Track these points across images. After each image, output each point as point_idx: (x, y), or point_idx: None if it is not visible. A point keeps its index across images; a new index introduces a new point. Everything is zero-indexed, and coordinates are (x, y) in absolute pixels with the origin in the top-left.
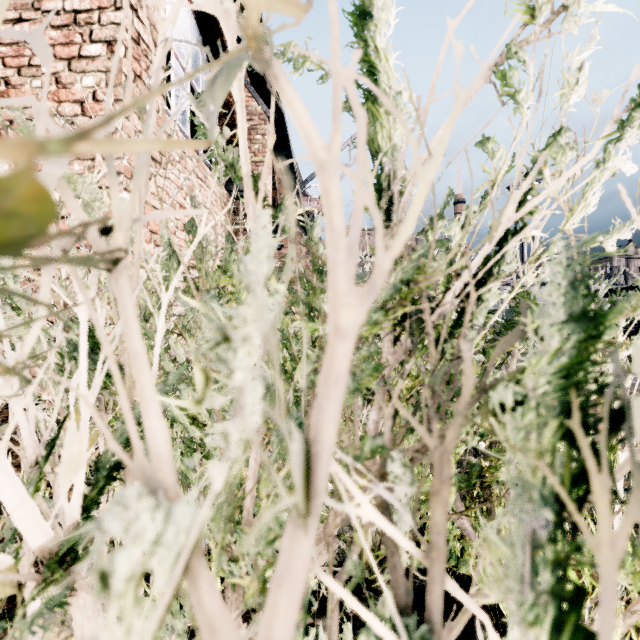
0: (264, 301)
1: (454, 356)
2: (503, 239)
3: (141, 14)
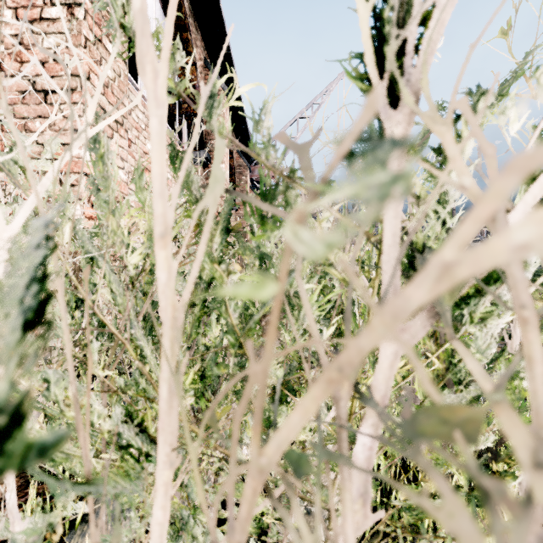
0: None
1: None
2: None
3: None
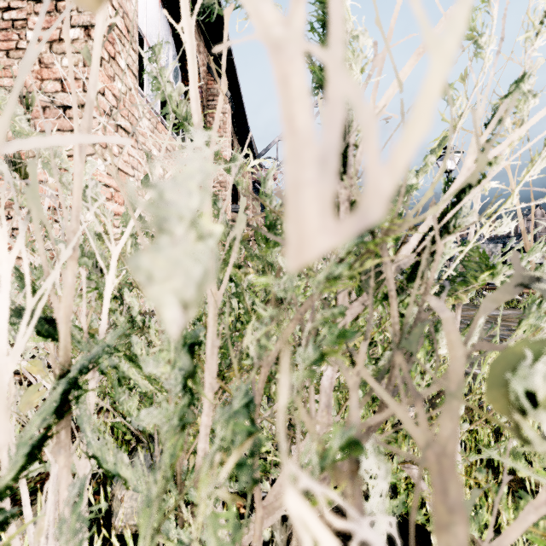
0: (189, 247)
1: (418, 313)
2: (461, 191)
3: (115, 3)
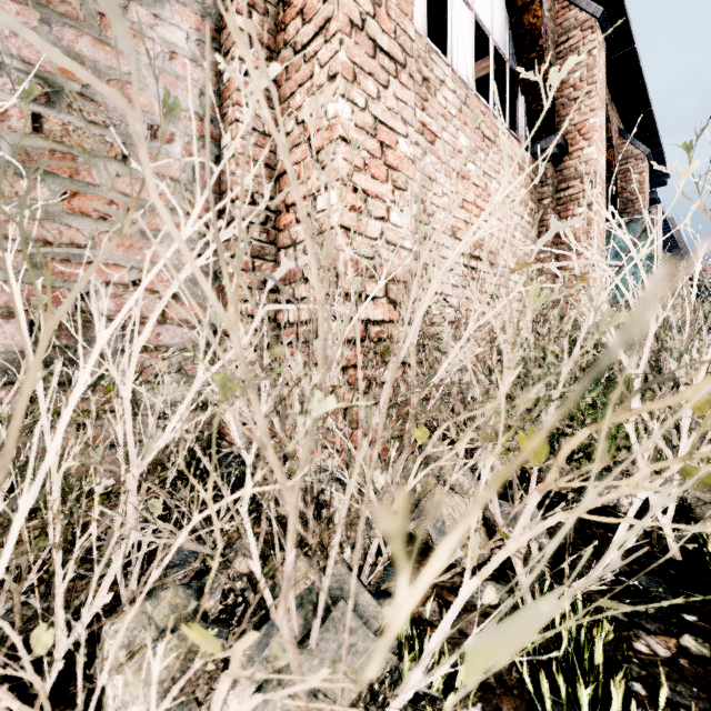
0: None
1: None
2: None
3: None
